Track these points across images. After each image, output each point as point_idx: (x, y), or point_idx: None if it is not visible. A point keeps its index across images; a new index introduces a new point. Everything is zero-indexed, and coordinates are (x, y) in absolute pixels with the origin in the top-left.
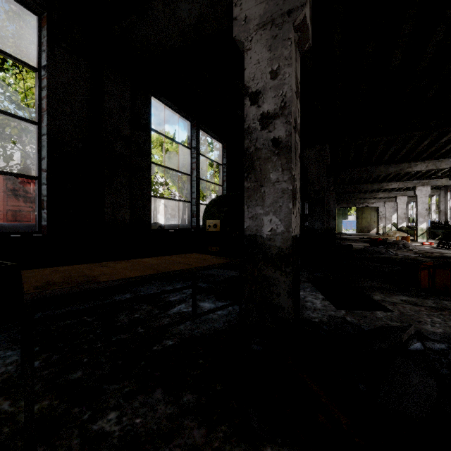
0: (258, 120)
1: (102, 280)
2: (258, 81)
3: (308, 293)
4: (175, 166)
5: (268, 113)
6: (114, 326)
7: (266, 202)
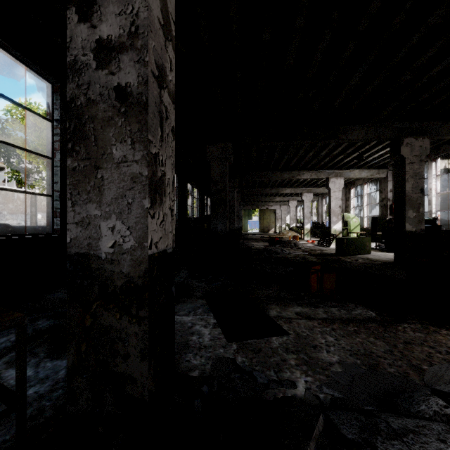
0: (92, 50)
1: None
2: None
3: (198, 317)
4: None
5: (108, 40)
6: None
7: (106, 196)
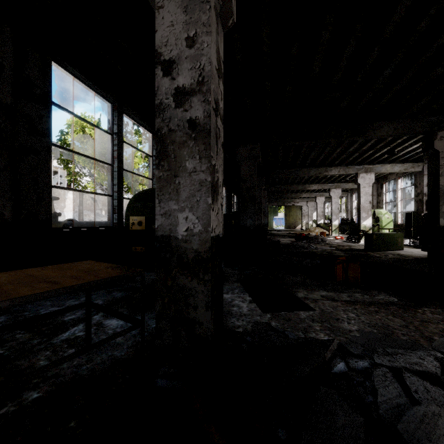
0: (172, 95)
1: None
2: (172, 47)
3: (236, 295)
4: (100, 155)
5: (183, 87)
6: None
7: (182, 196)
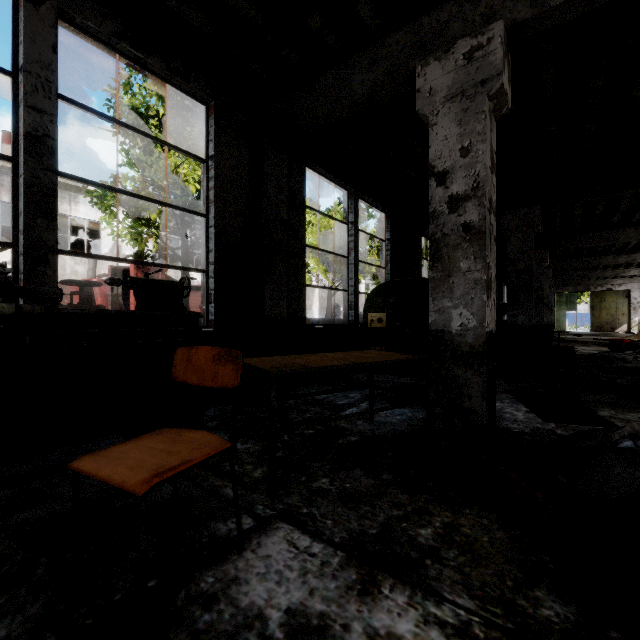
0: (446, 202)
1: (315, 366)
2: (446, 159)
3: (506, 404)
4: (320, 243)
5: (457, 194)
6: (291, 422)
7: (455, 294)
